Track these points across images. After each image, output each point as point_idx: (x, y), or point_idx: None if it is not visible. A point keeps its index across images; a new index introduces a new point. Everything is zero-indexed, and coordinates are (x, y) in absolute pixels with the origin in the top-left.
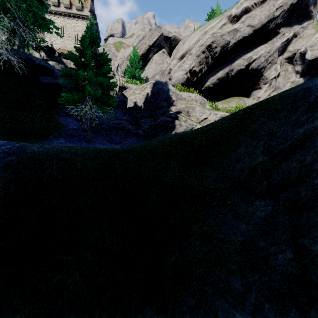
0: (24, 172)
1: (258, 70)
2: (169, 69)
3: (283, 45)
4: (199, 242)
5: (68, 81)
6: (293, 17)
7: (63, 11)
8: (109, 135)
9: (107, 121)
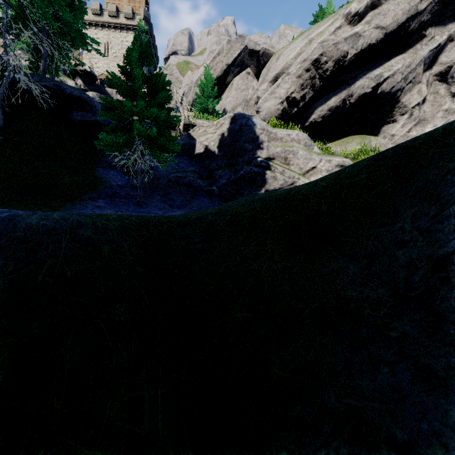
0: (5, 265)
1: (391, 94)
2: (256, 98)
3: (431, 54)
4: (347, 445)
5: (109, 117)
6: (448, 10)
7: (108, 21)
8: (169, 195)
9: (166, 174)
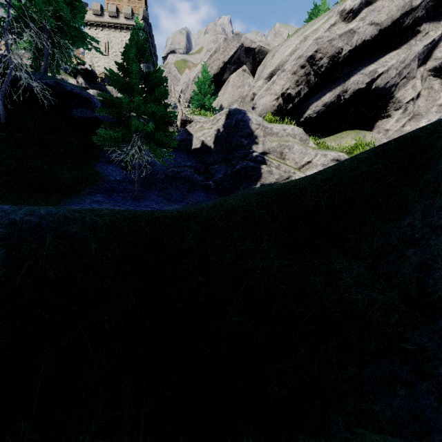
0: None
1: (385, 89)
2: (252, 94)
3: (426, 50)
4: None
5: (108, 113)
6: None
7: (108, 21)
8: (166, 189)
9: (164, 169)
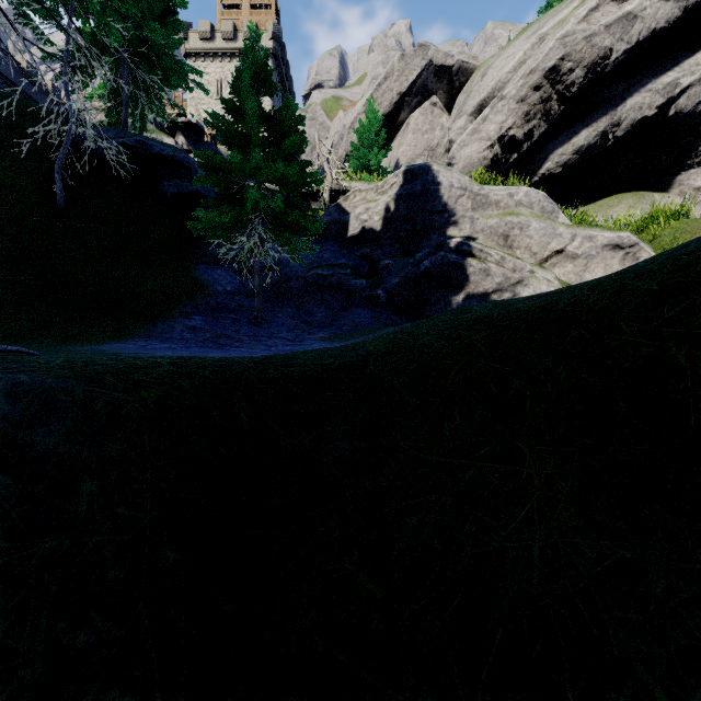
0: None
1: (696, 114)
2: (447, 142)
3: None
4: None
5: (211, 182)
6: None
7: (221, 47)
8: (305, 305)
9: (302, 271)
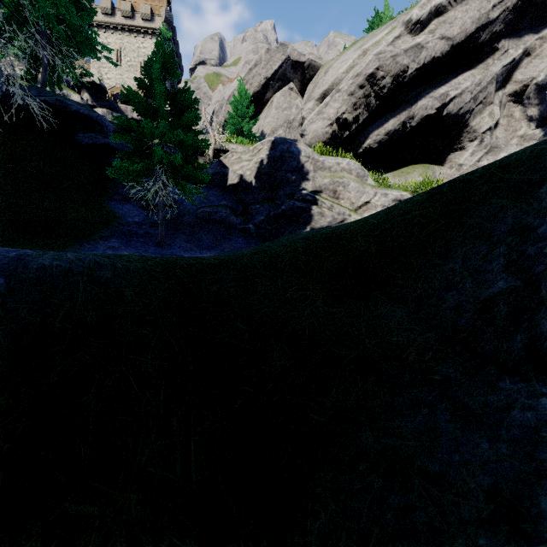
0: (18, 309)
1: (459, 116)
2: (300, 118)
3: (505, 71)
4: (381, 479)
5: (125, 140)
6: (523, 19)
7: (121, 22)
8: (196, 234)
9: (193, 209)
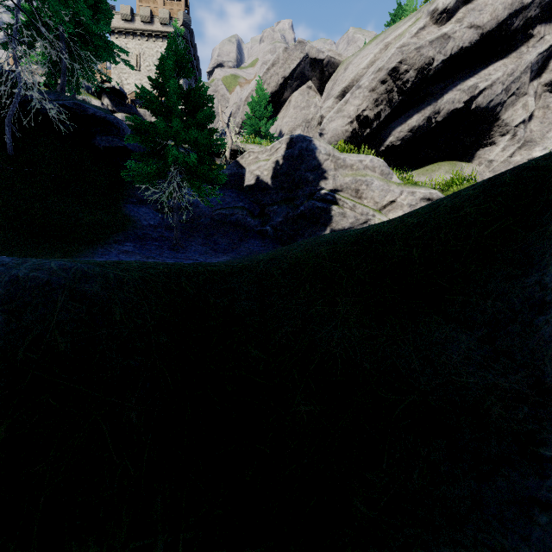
0: None
1: (489, 109)
2: (319, 117)
3: (541, 59)
4: None
5: (139, 141)
6: None
7: (140, 28)
8: (212, 237)
9: (209, 211)
